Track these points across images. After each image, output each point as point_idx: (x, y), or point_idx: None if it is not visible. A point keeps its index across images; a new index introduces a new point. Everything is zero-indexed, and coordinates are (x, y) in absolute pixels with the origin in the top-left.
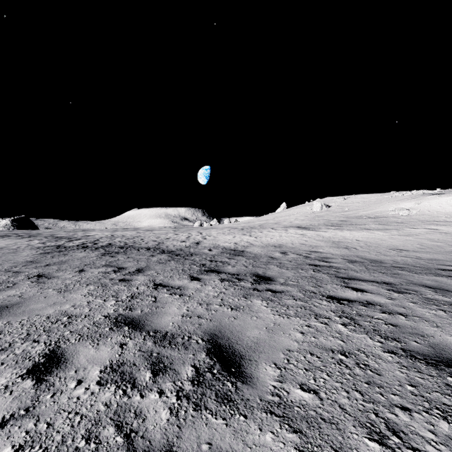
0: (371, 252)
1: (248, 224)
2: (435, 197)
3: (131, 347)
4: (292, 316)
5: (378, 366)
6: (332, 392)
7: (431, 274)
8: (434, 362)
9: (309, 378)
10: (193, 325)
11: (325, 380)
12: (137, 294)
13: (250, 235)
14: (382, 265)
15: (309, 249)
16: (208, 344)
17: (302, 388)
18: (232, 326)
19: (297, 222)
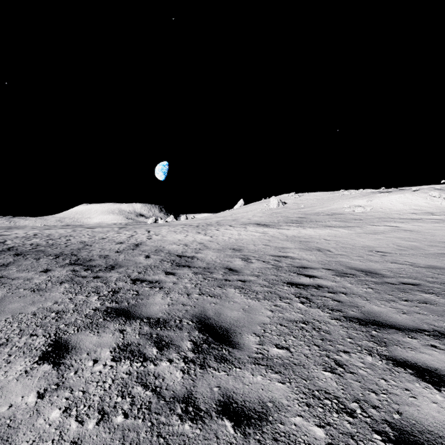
0: (351, 256)
1: (205, 220)
2: (384, 195)
3: None
4: None
5: None
6: None
7: None
8: None
9: None
10: None
11: None
12: None
13: (205, 234)
14: (385, 280)
15: (277, 253)
16: None
17: None
18: None
19: (256, 219)
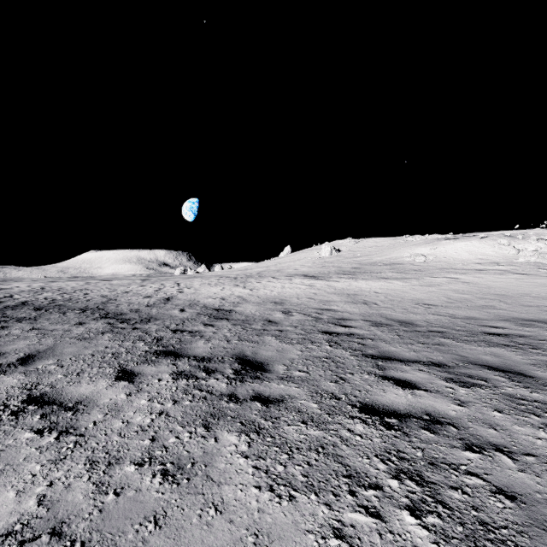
0: (395, 309)
1: (244, 271)
2: (450, 242)
3: None
4: (300, 487)
5: None
6: None
7: (482, 342)
8: None
9: None
10: None
11: None
12: None
13: (244, 286)
14: (416, 329)
15: (320, 306)
16: None
17: None
18: None
19: (304, 270)
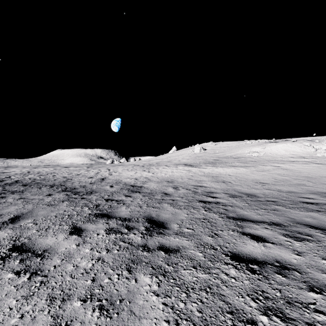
0: (243, 186)
1: (148, 162)
2: (273, 144)
3: None
4: (197, 322)
5: None
6: None
7: (302, 209)
8: None
9: None
10: None
11: None
12: None
13: (148, 171)
14: (258, 199)
15: (196, 184)
16: None
17: None
18: None
19: (184, 161)
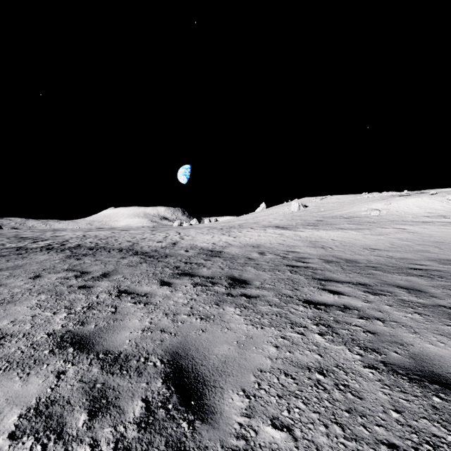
0: (346, 252)
1: (228, 223)
2: (403, 198)
3: (70, 376)
4: (267, 325)
5: (359, 387)
6: (309, 427)
7: (403, 273)
8: (417, 378)
9: (282, 408)
10: (153, 341)
11: (300, 410)
12: (95, 303)
13: (229, 235)
14: (357, 265)
15: (287, 249)
16: (168, 367)
17: (274, 425)
18: (198, 341)
19: (276, 222)
